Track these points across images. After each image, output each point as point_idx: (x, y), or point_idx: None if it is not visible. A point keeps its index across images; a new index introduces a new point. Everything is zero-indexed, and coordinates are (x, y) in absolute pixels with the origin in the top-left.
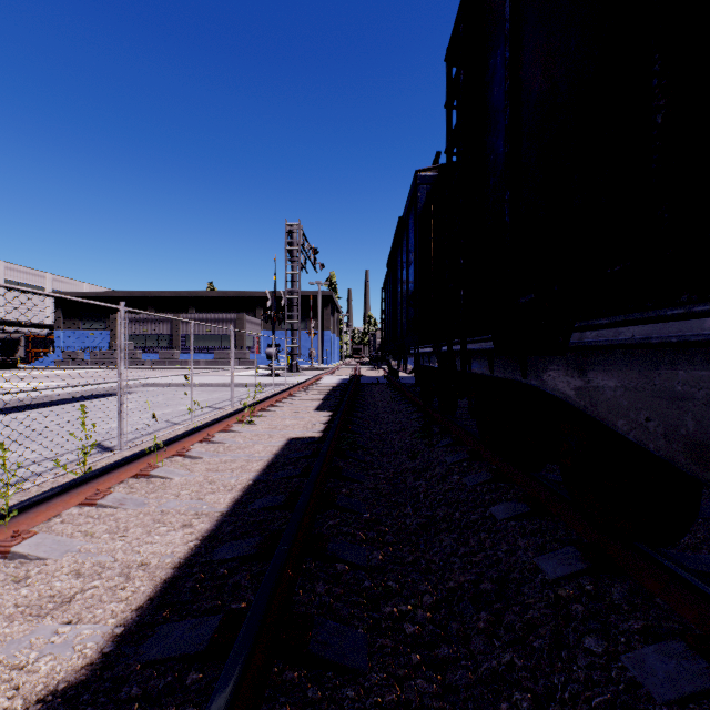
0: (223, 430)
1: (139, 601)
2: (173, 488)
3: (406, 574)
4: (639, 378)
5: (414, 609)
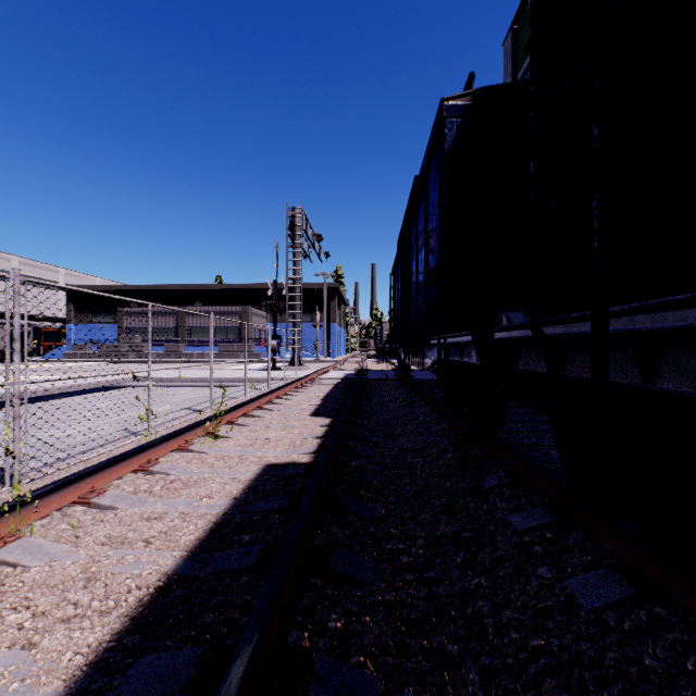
0: (179, 450)
1: None
2: (3, 602)
3: None
4: None
5: None
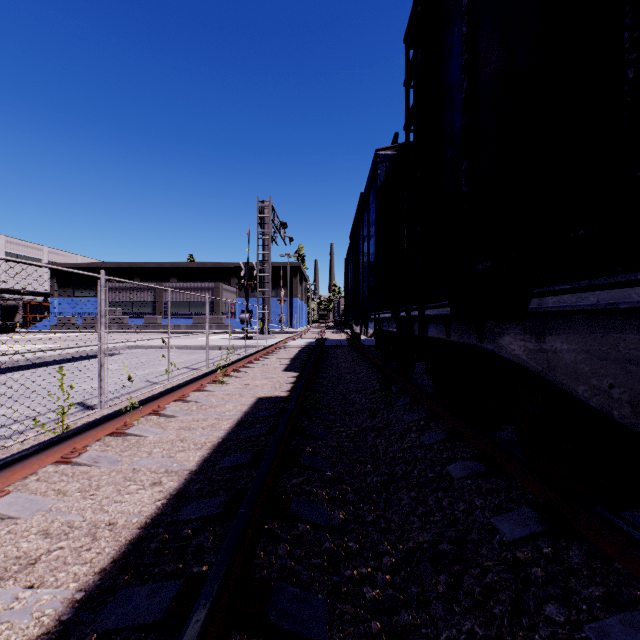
0: (197, 390)
1: (102, 564)
2: (146, 446)
3: (366, 534)
4: (602, 344)
5: (374, 572)
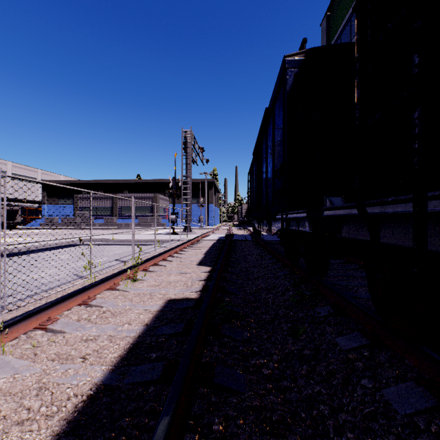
0: (110, 289)
1: None
2: None
3: None
4: None
5: None
